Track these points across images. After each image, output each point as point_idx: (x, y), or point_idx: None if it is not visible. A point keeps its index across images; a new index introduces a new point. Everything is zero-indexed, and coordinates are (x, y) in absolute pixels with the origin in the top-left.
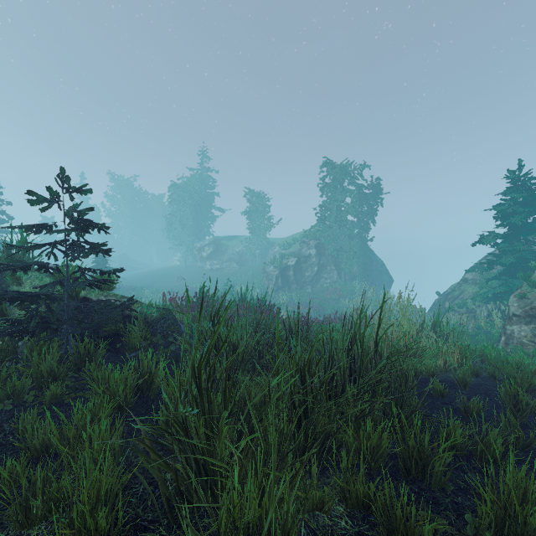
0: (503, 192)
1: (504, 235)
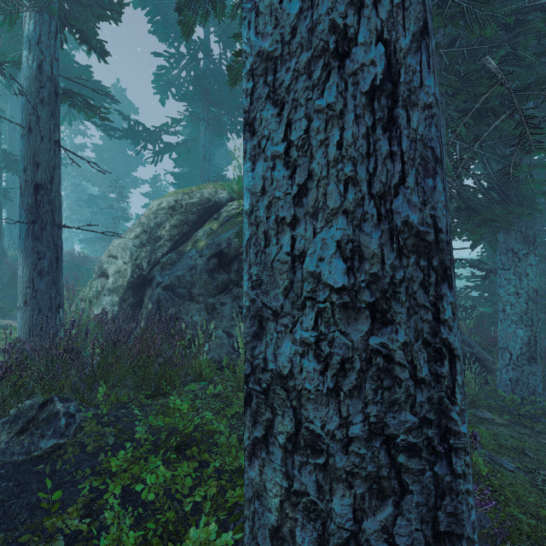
0: None
1: None
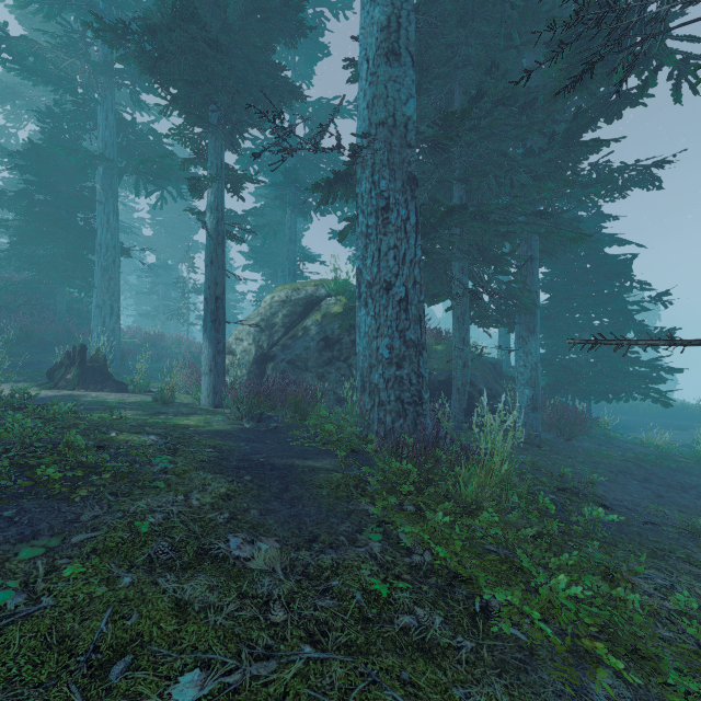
0: None
1: None
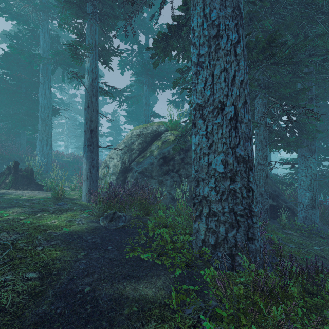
0: None
1: None
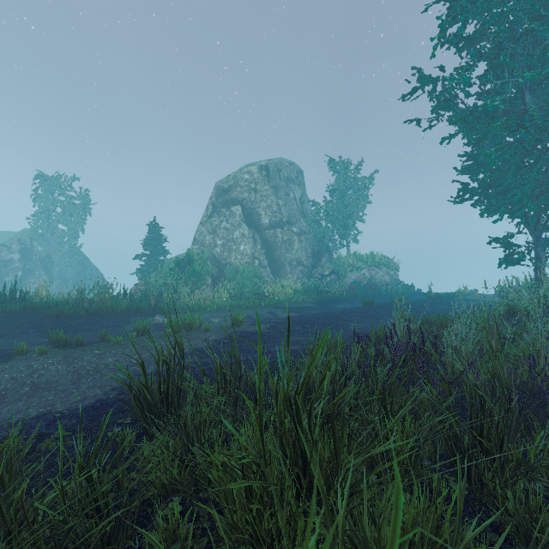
0: (149, 232)
1: (148, 255)
